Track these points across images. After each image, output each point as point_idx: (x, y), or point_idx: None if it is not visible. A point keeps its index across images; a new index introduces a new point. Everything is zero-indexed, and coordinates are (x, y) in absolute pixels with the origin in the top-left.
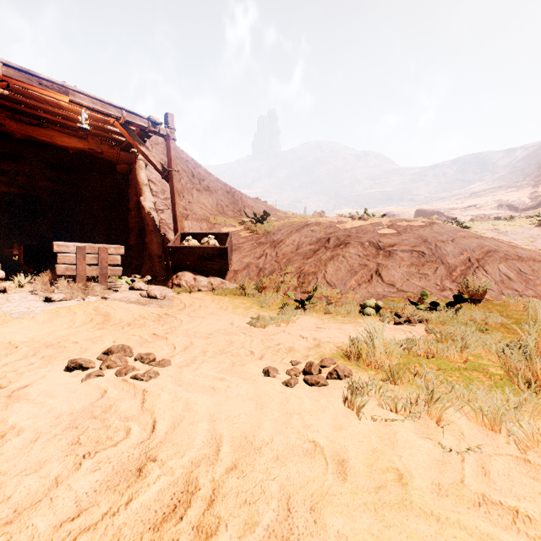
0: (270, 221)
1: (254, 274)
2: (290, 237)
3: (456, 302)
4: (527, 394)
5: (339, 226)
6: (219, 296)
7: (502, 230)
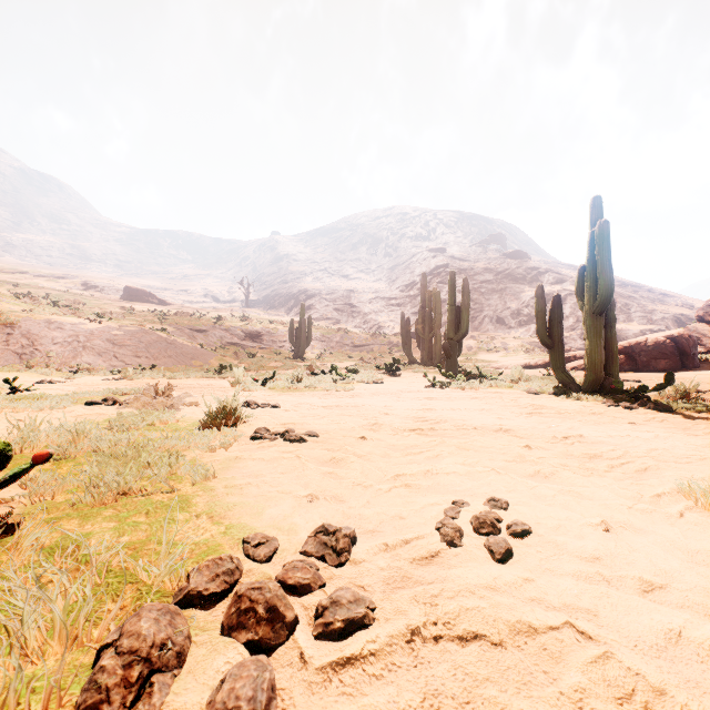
0: (4, 313)
1: (15, 358)
2: (42, 332)
3: (153, 367)
4: (159, 375)
5: (83, 327)
6: (4, 372)
7: (192, 327)
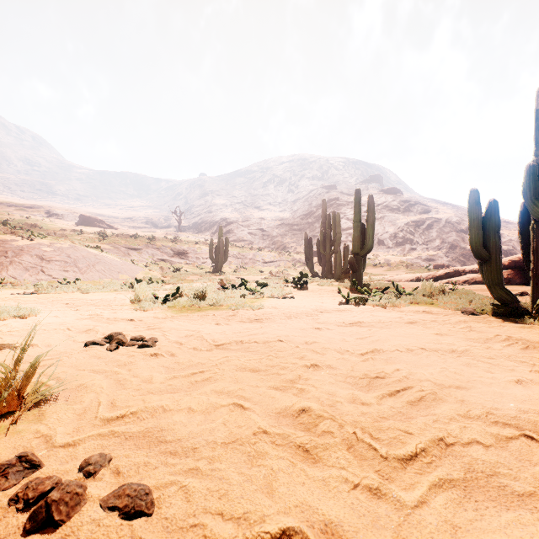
0: None
1: None
2: None
3: (77, 281)
4: (73, 289)
5: (14, 243)
6: None
7: (128, 246)
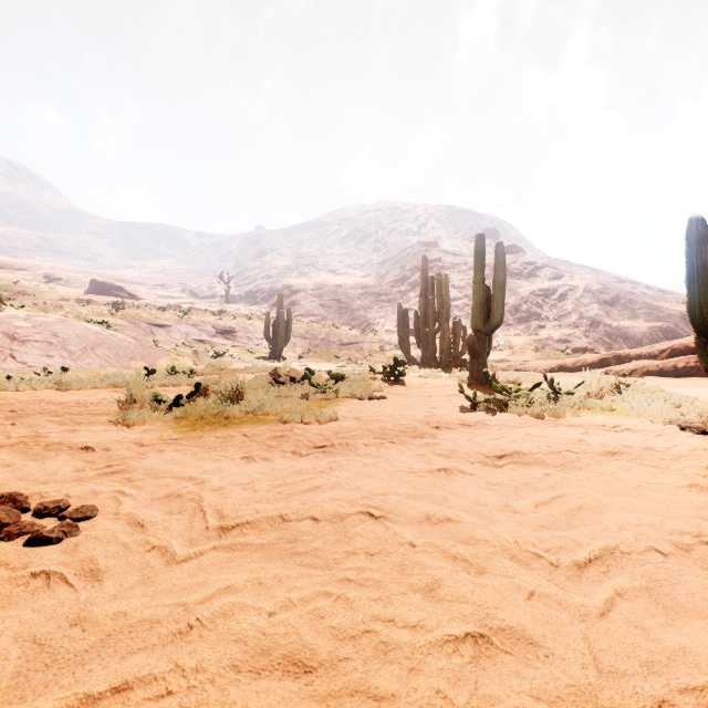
0: None
1: None
2: None
3: (64, 371)
4: (48, 384)
5: None
6: None
7: (152, 321)
